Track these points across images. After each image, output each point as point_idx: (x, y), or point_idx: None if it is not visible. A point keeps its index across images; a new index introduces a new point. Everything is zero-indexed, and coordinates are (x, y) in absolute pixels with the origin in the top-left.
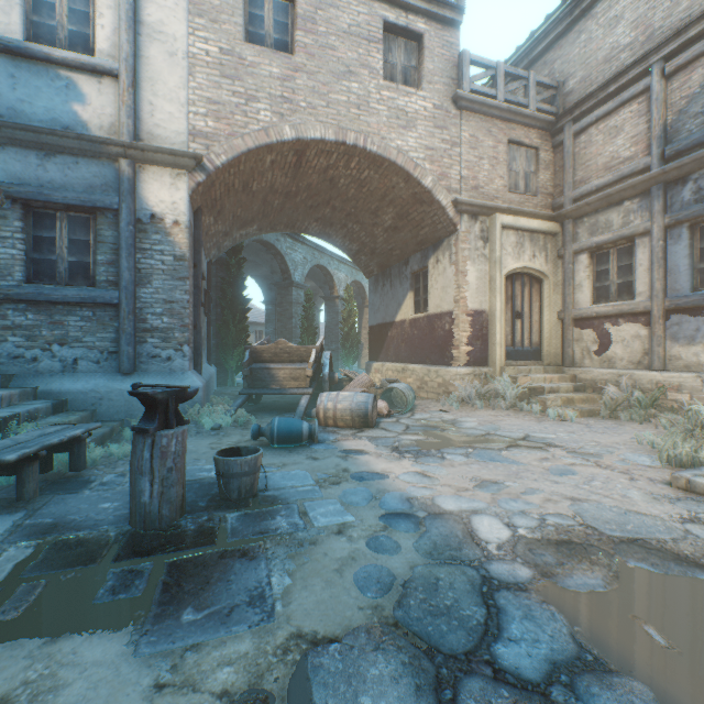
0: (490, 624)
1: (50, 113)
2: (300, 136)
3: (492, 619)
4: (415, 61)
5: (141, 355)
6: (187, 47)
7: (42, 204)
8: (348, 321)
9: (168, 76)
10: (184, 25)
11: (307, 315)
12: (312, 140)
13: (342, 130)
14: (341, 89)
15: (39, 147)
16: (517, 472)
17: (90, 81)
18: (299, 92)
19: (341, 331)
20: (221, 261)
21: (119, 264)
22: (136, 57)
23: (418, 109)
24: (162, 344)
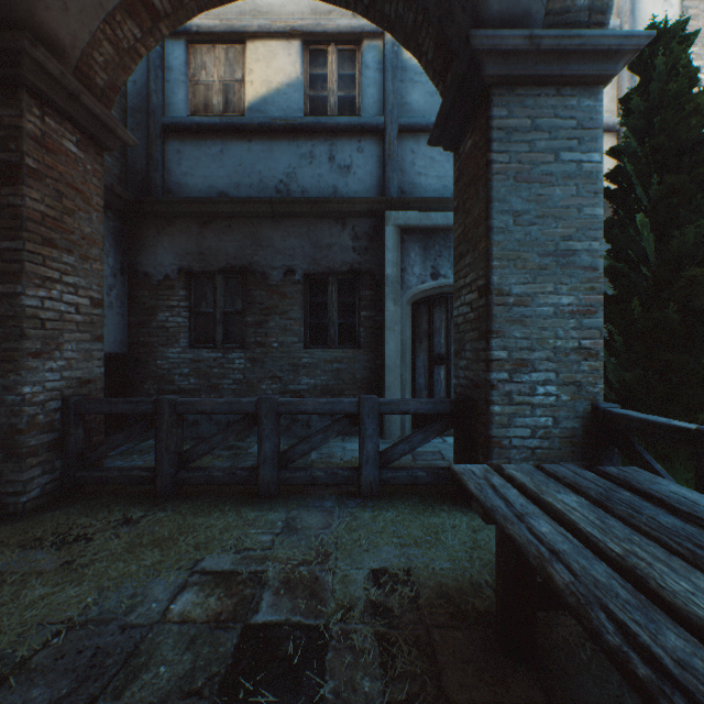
0: None
1: None
2: None
3: None
4: None
5: None
6: None
7: None
8: None
9: None
10: None
11: None
12: None
13: None
14: None
15: None
16: None
17: None
18: None
19: None
20: None
21: None
22: None
23: None
24: None
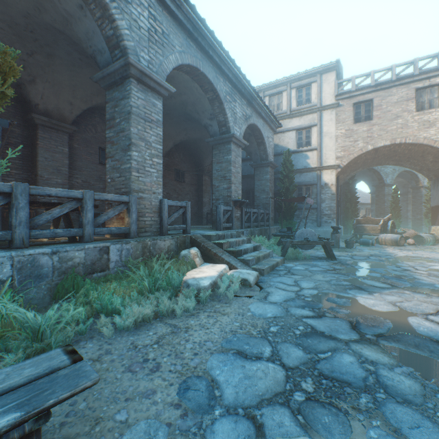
0: (383, 256)
1: (301, 164)
2: (374, 147)
3: (384, 256)
4: (436, 94)
5: (322, 221)
6: (334, 134)
7: (299, 186)
8: (429, 201)
9: (329, 144)
10: (333, 128)
11: (393, 200)
12: (379, 147)
13: (393, 139)
14: (392, 124)
15: (299, 173)
16: (434, 254)
17: (310, 153)
18: (374, 132)
19: (424, 207)
20: (344, 182)
21: (316, 198)
22: (321, 142)
23: (436, 117)
24: (327, 218)
